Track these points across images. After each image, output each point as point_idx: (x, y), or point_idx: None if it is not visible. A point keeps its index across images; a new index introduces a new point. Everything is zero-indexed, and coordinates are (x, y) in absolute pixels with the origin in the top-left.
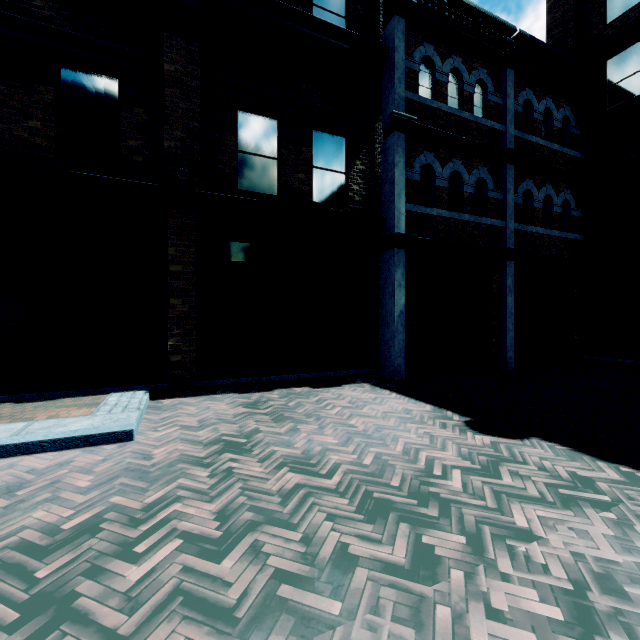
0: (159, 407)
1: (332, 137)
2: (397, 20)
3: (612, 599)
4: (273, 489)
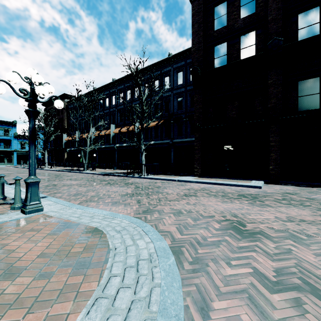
0: (267, 185)
1: None
2: None
3: None
4: (297, 199)
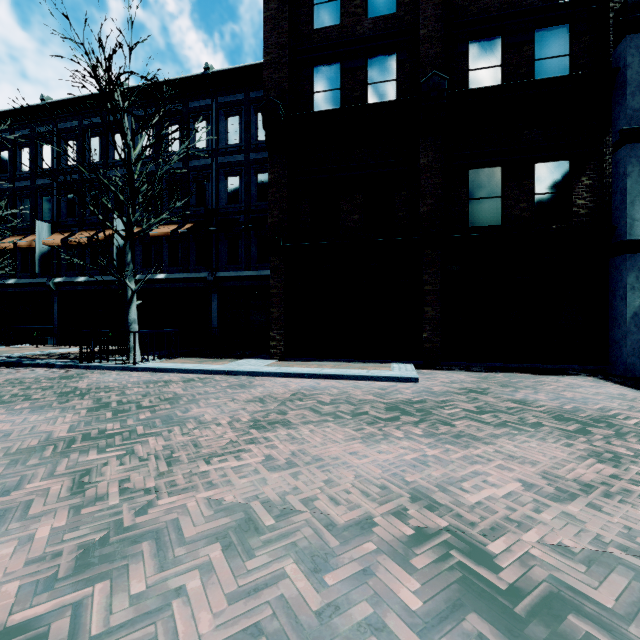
0: (421, 373)
1: (554, 164)
2: (629, 39)
3: None
4: (502, 406)
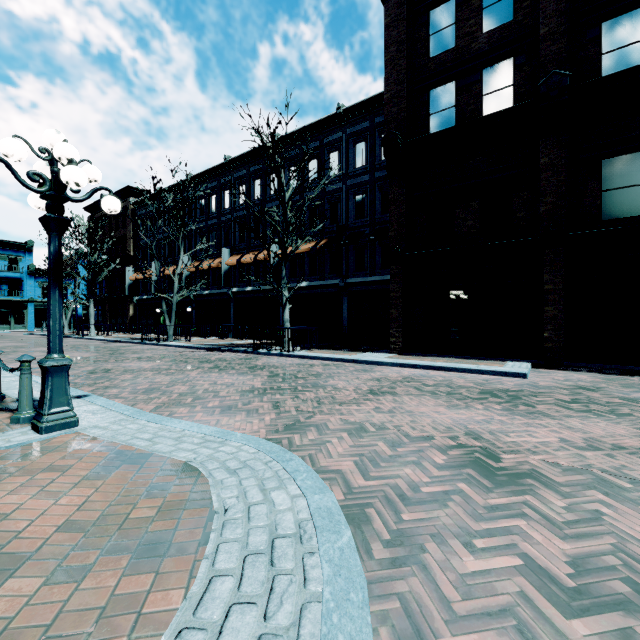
0: (538, 371)
1: None
2: None
3: None
4: (603, 400)
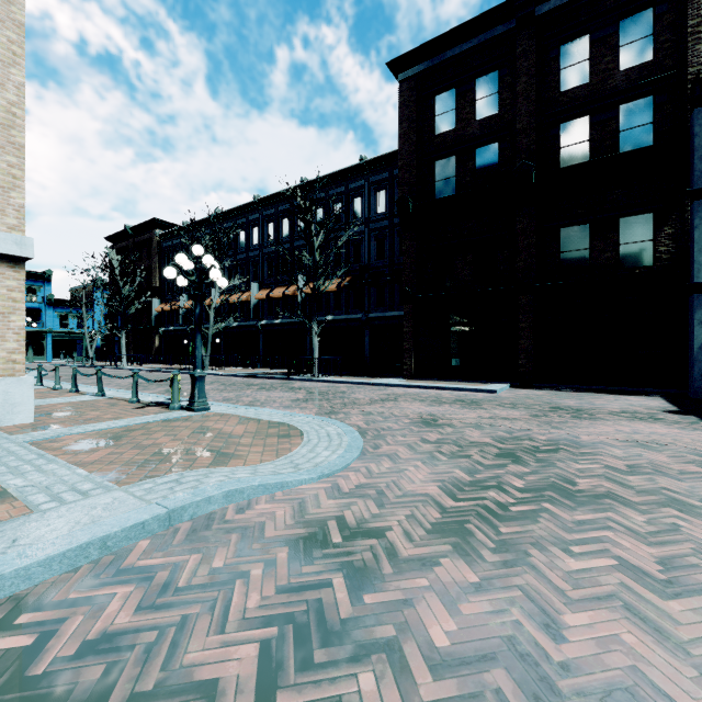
0: (511, 390)
1: (638, 217)
2: (697, 111)
3: (588, 418)
4: (530, 403)
